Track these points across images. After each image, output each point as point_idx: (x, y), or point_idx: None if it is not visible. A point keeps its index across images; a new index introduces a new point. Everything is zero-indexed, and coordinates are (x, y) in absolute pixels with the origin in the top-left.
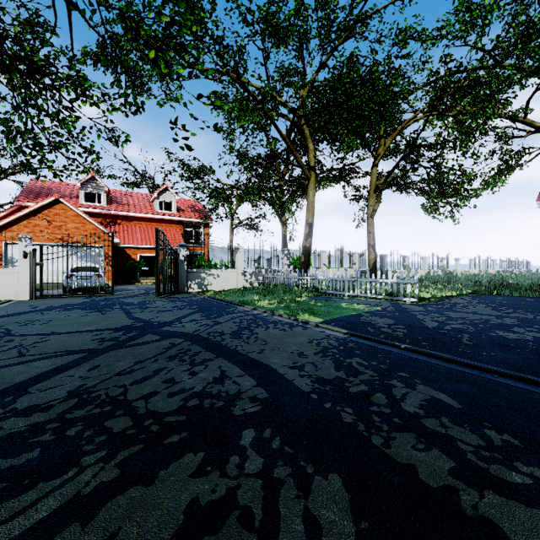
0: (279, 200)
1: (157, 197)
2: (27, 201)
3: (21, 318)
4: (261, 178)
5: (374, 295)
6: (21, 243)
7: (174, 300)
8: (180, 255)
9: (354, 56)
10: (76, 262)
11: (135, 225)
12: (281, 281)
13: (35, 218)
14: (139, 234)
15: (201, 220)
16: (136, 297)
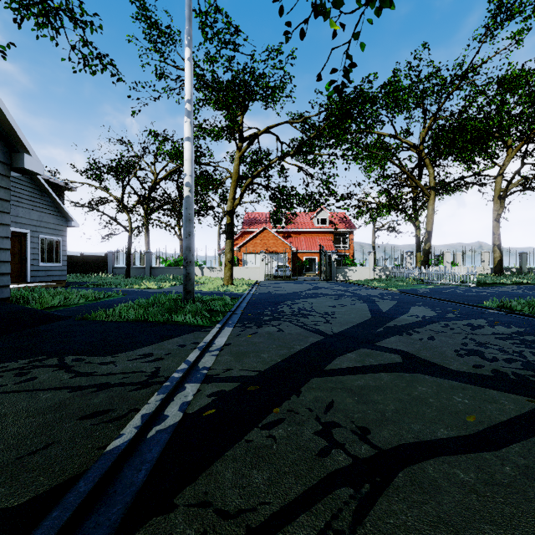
0: (413, 208)
1: (315, 216)
2: (247, 228)
3: (275, 284)
4: (390, 199)
5: (453, 283)
6: (261, 254)
7: (329, 283)
8: (332, 258)
9: (449, 120)
10: (273, 263)
11: (301, 237)
12: (401, 274)
13: (255, 239)
14: (304, 243)
15: (346, 229)
16: (309, 281)
